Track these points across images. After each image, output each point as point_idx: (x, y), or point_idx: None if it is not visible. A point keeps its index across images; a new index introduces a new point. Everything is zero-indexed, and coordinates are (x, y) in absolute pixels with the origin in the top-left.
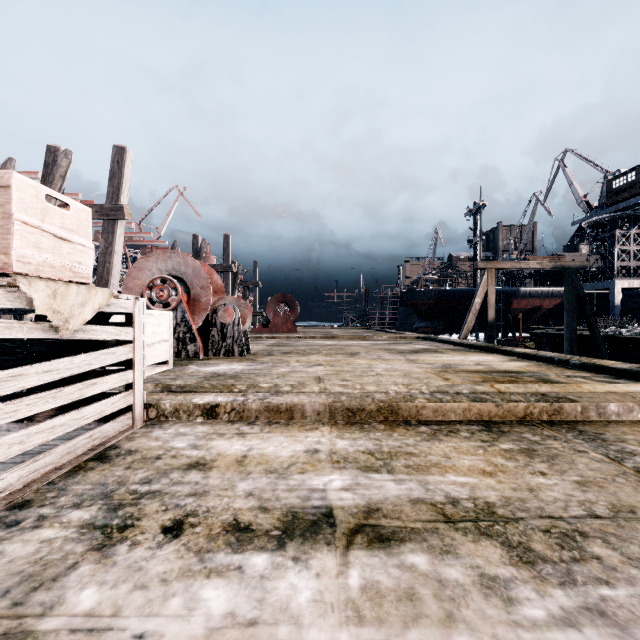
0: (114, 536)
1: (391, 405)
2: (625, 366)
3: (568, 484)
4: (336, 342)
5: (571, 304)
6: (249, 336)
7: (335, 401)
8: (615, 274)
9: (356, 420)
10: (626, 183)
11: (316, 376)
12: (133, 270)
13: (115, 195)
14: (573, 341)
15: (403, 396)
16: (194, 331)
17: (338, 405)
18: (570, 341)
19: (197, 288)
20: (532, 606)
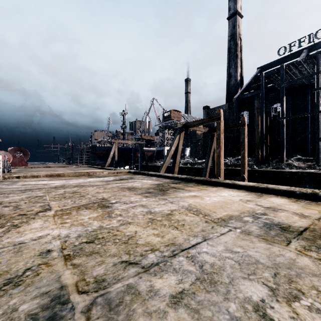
0: (18, 182)
1: (59, 174)
2: (119, 169)
3: (78, 178)
4: (51, 168)
5: (141, 155)
6: None
7: (47, 174)
8: (165, 145)
9: (52, 177)
10: (168, 115)
11: None
12: None
13: None
14: (141, 167)
15: (62, 173)
16: None
17: (48, 175)
18: (140, 167)
19: None
20: (63, 180)
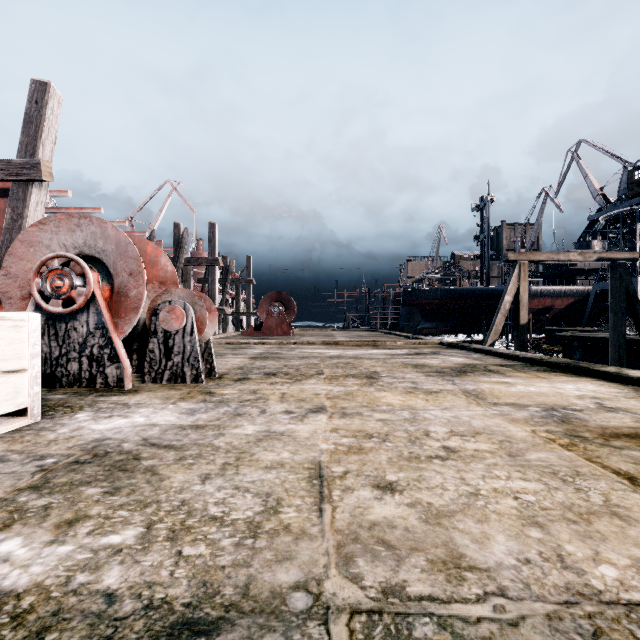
0: None
1: None
2: None
3: None
4: (341, 351)
5: (619, 303)
6: (233, 342)
7: None
8: (637, 271)
9: None
10: None
11: (312, 462)
12: (18, 245)
13: (30, 147)
14: (621, 347)
15: None
16: (115, 344)
17: None
18: (618, 347)
19: (123, 275)
20: None
